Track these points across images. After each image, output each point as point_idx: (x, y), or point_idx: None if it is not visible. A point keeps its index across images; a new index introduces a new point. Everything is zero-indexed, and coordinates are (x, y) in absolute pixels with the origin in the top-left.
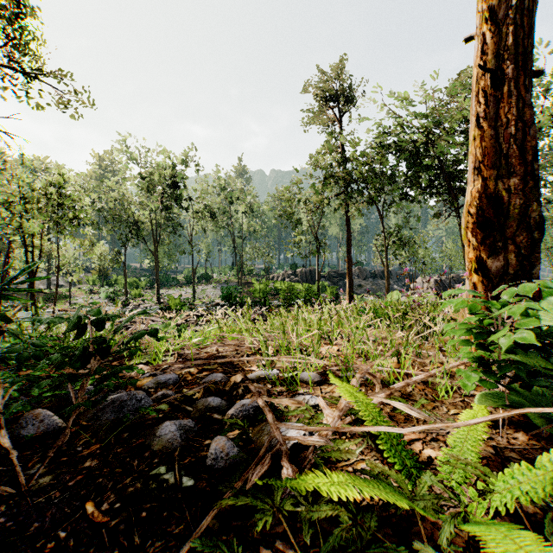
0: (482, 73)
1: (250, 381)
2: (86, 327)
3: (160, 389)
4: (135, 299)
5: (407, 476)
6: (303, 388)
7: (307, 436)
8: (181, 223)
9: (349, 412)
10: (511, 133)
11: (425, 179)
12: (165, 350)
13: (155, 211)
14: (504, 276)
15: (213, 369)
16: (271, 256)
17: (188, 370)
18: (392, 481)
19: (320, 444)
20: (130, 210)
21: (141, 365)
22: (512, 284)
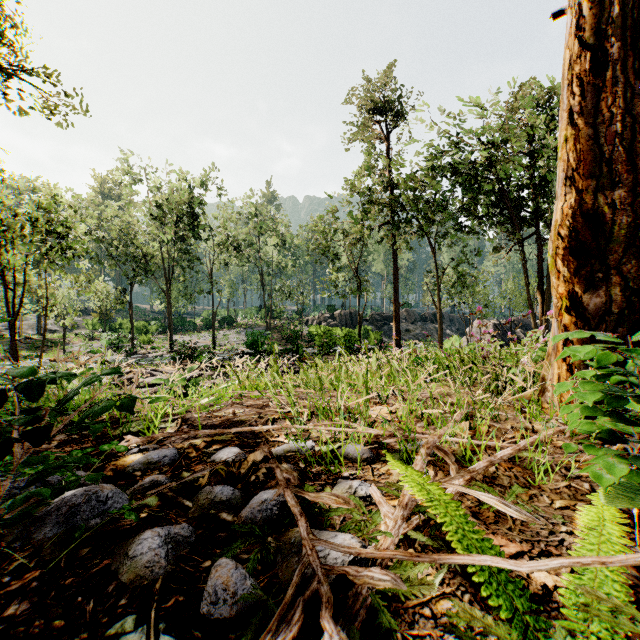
0: (576, 55)
1: (275, 460)
2: (4, 392)
3: (150, 471)
4: (143, 346)
5: (521, 630)
6: (348, 468)
7: (361, 568)
8: (198, 257)
9: (417, 510)
10: (615, 131)
11: (483, 207)
12: (166, 413)
13: (168, 242)
14: (604, 317)
15: (227, 440)
16: (305, 296)
17: (193, 442)
18: (497, 637)
19: (383, 586)
20: (137, 241)
21: (129, 435)
22: (616, 327)
